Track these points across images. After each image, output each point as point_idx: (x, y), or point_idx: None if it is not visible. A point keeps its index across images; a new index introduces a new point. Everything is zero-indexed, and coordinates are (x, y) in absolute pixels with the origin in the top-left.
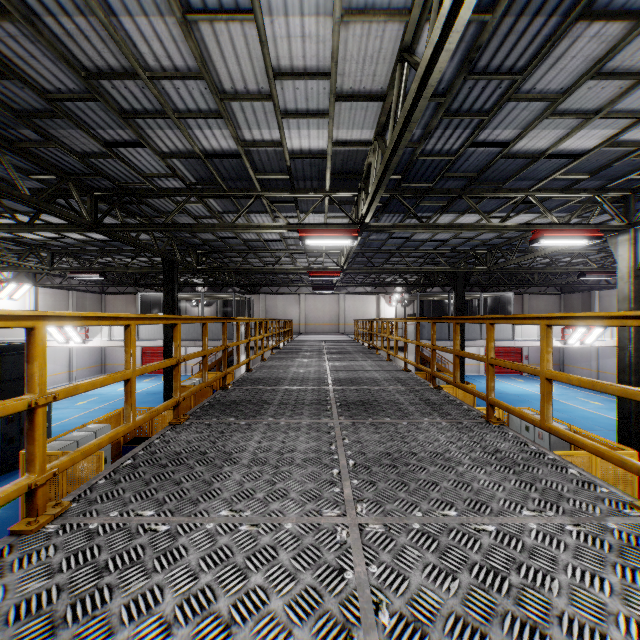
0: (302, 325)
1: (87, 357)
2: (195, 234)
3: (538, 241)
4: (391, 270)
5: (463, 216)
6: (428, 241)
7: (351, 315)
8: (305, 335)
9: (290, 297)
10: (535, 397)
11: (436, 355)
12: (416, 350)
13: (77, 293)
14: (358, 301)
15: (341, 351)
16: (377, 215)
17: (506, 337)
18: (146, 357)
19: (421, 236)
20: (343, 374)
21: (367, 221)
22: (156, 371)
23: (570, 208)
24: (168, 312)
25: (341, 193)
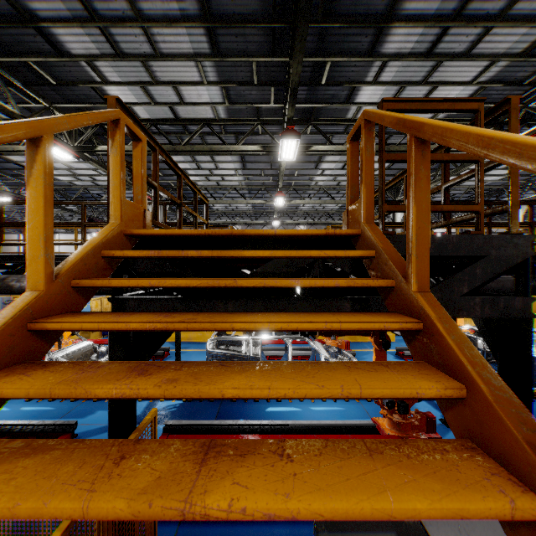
0: None
1: None
2: None
3: (1, 198)
4: None
5: None
6: None
7: None
8: None
9: None
10: None
11: None
12: None
13: None
14: None
15: None
16: None
17: None
18: None
19: None
20: None
21: None
22: None
23: (10, 183)
24: None
25: None
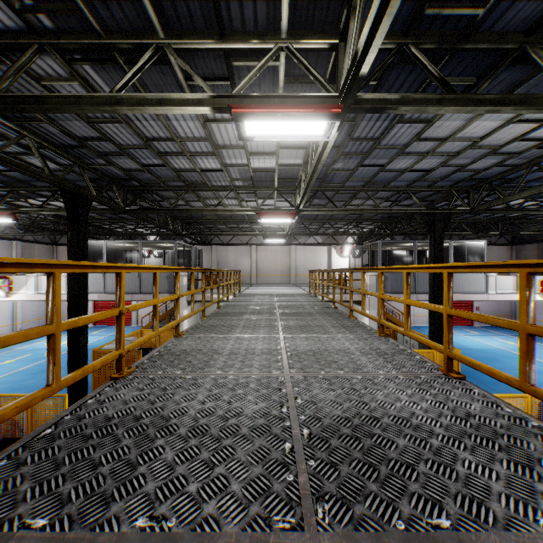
0: (253, 276)
1: (36, 308)
2: (109, 159)
3: None
4: (356, 211)
5: (478, 119)
6: (406, 172)
7: (302, 266)
8: (256, 287)
9: (241, 248)
10: (502, 354)
11: (387, 306)
12: (524, 347)
13: (24, 244)
14: (309, 252)
15: (299, 312)
16: (354, 116)
17: (478, 290)
18: (98, 308)
19: (400, 163)
20: (324, 394)
21: (365, 69)
22: (108, 322)
23: None
24: (72, 260)
25: (308, 40)
